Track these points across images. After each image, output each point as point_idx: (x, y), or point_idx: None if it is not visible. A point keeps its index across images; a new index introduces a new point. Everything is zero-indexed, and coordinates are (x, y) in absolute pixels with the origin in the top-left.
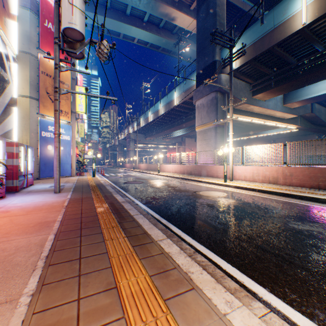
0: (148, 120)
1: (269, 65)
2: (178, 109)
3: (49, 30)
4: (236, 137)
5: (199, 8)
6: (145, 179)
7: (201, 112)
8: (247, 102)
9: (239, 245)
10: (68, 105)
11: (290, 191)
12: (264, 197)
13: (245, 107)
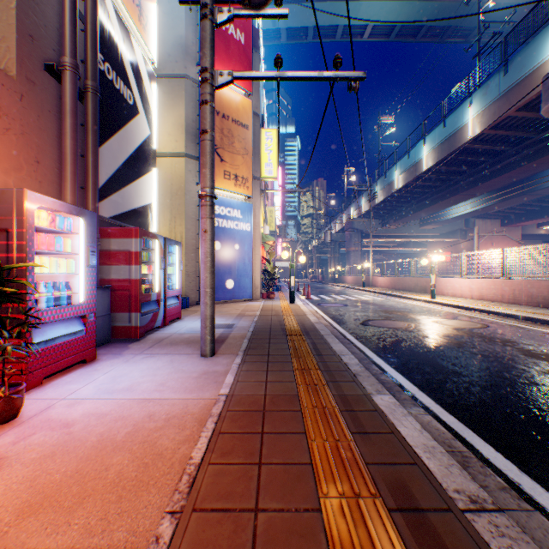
0: (392, 187)
1: None
2: (475, 147)
3: None
4: None
5: None
6: (408, 314)
7: None
8: None
9: None
10: (246, 165)
11: None
12: None
13: None
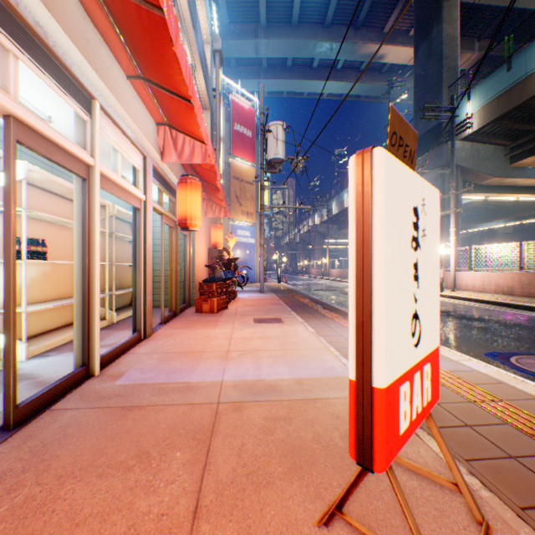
0: (343, 205)
1: (532, 119)
2: None
3: (237, 132)
4: (510, 220)
5: (417, 48)
6: (338, 288)
7: None
8: (498, 175)
9: None
10: (252, 206)
11: (510, 301)
12: (472, 306)
13: (496, 181)
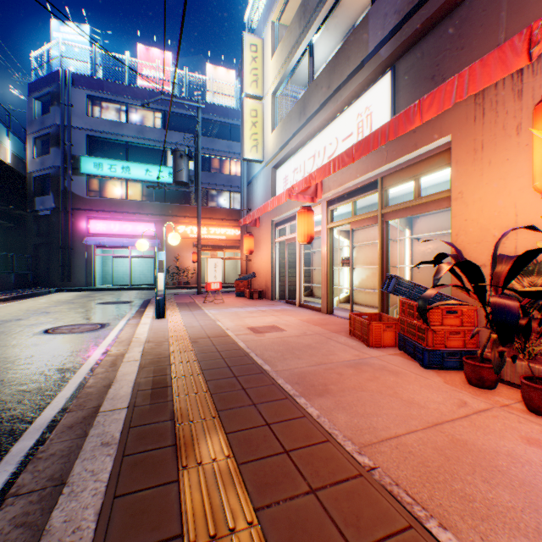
0: None
1: None
2: None
3: None
4: None
5: None
6: None
7: None
8: None
9: (25, 380)
10: None
11: None
12: None
13: None
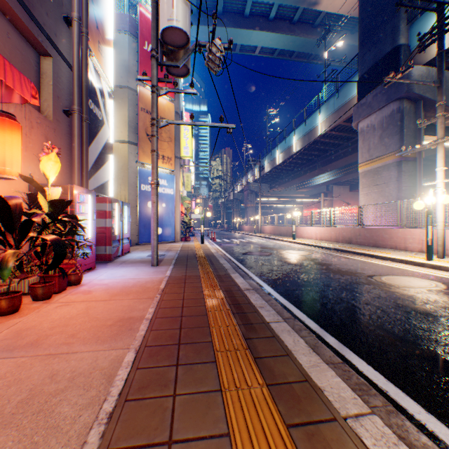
0: (275, 162)
1: None
2: (324, 141)
3: (149, 54)
4: (429, 179)
5: None
6: (273, 249)
7: (369, 139)
8: None
9: None
10: (170, 149)
11: None
12: None
13: None
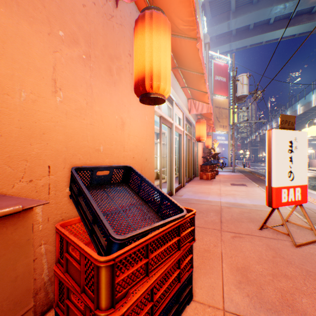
0: (295, 113)
1: None
2: None
3: (217, 80)
4: None
5: None
6: None
7: None
8: None
9: None
10: (226, 121)
11: None
12: None
13: None
